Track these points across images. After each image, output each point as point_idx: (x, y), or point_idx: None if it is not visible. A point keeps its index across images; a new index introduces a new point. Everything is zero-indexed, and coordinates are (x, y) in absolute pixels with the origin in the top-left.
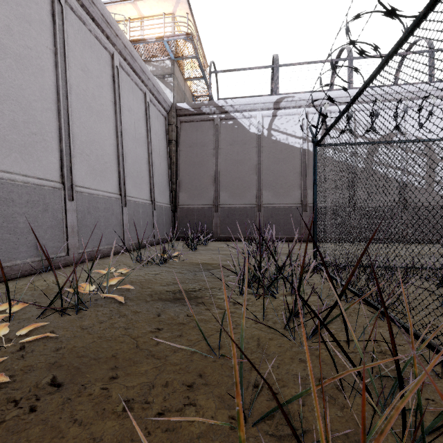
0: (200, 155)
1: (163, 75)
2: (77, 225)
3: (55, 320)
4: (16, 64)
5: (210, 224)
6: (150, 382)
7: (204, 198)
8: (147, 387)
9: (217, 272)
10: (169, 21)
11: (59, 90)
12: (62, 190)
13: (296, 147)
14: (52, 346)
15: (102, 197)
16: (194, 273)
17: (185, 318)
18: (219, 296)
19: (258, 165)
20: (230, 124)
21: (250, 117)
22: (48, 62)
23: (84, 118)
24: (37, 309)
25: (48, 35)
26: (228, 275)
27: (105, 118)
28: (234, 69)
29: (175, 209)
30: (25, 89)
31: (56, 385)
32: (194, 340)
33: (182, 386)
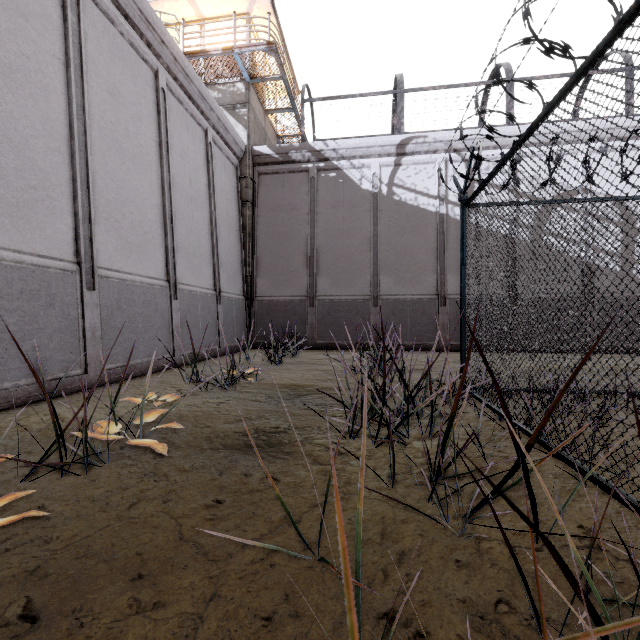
0: (288, 223)
1: (233, 104)
2: (100, 328)
3: (50, 486)
4: (3, 79)
5: (303, 325)
6: (197, 611)
7: (294, 286)
8: (191, 622)
9: (313, 399)
10: (241, 25)
11: (72, 121)
12: (77, 274)
13: (430, 210)
14: (36, 535)
15: (139, 285)
16: (279, 401)
17: (262, 481)
18: (316, 441)
19: (374, 237)
20: (332, 177)
21: (362, 166)
22: (55, 79)
23: (113, 166)
24: (25, 464)
25: (56, 38)
26: (331, 405)
27: (145, 165)
28: (338, 96)
29: (251, 302)
30: (18, 119)
31: (30, 619)
32: (276, 522)
33: (253, 620)
